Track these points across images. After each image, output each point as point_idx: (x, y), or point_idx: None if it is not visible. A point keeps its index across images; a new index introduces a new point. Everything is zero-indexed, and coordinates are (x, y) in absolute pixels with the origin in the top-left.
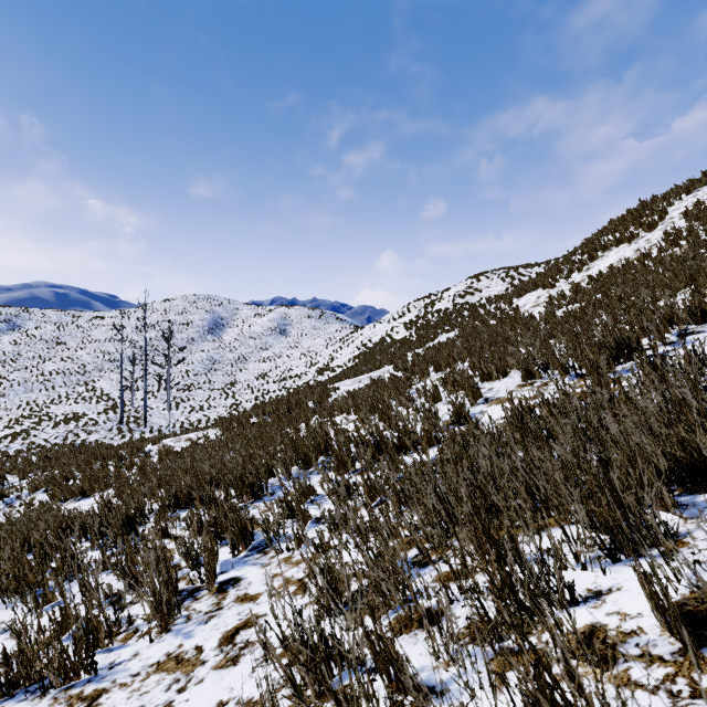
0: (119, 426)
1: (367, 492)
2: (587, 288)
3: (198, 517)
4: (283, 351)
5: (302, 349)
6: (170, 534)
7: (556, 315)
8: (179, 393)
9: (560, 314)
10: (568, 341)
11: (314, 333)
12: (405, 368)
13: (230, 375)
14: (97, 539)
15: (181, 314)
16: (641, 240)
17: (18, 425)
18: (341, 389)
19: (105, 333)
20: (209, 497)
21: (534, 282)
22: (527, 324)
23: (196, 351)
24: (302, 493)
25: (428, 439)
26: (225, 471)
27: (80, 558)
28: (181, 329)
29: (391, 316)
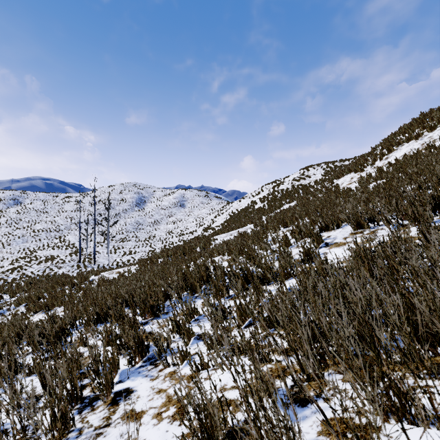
0: (78, 264)
1: (239, 315)
2: (389, 169)
3: (110, 331)
4: (182, 217)
5: (194, 216)
6: (89, 343)
7: (368, 187)
8: (117, 243)
9: (371, 187)
10: (387, 201)
11: (201, 206)
12: (262, 225)
13: (149, 232)
14: (36, 346)
15: (119, 194)
16: (425, 137)
17: (17, 263)
18: (219, 239)
19: (72, 206)
20: (119, 315)
21: (348, 168)
22: (347, 194)
23: (128, 217)
24: (188, 313)
25: (284, 273)
26: (134, 295)
27: (5, 368)
28: (119, 204)
29: (251, 194)
